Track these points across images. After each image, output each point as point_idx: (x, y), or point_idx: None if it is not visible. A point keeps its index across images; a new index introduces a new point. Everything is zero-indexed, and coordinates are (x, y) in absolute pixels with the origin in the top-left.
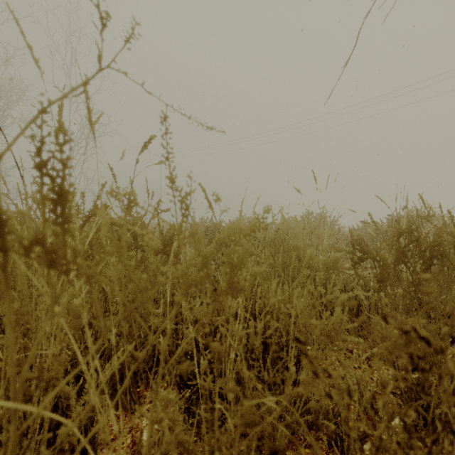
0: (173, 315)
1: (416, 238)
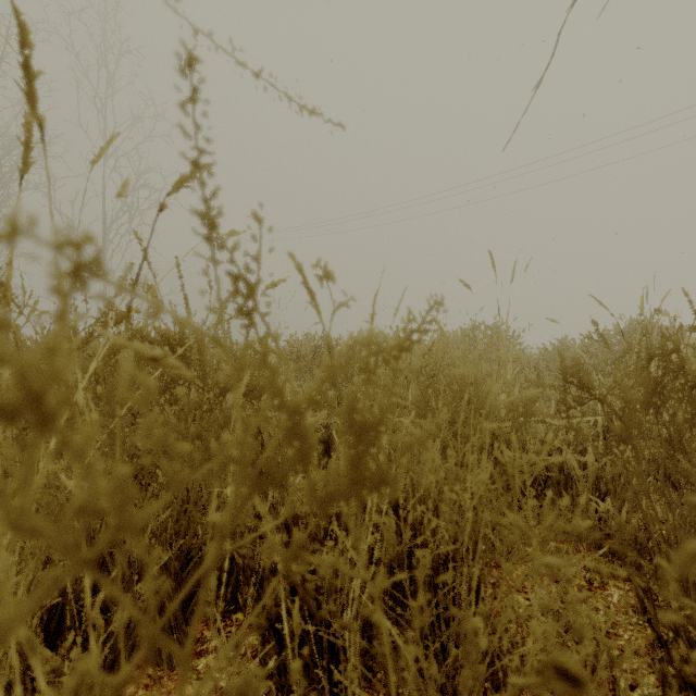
0: (211, 564)
1: (677, 365)
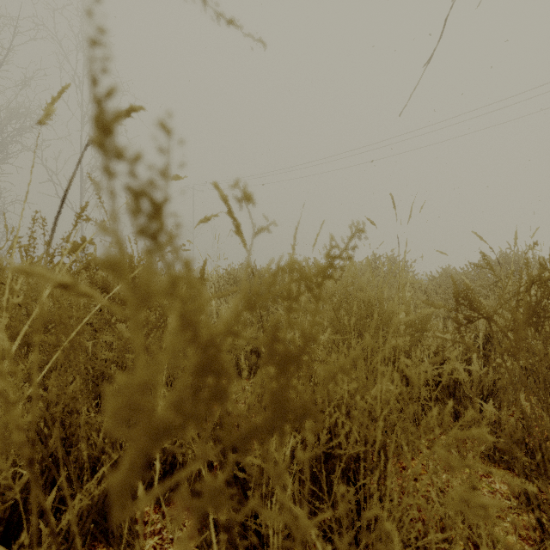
0: None
1: None
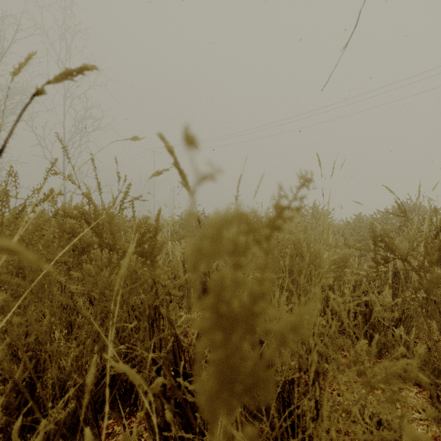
0: None
1: None
